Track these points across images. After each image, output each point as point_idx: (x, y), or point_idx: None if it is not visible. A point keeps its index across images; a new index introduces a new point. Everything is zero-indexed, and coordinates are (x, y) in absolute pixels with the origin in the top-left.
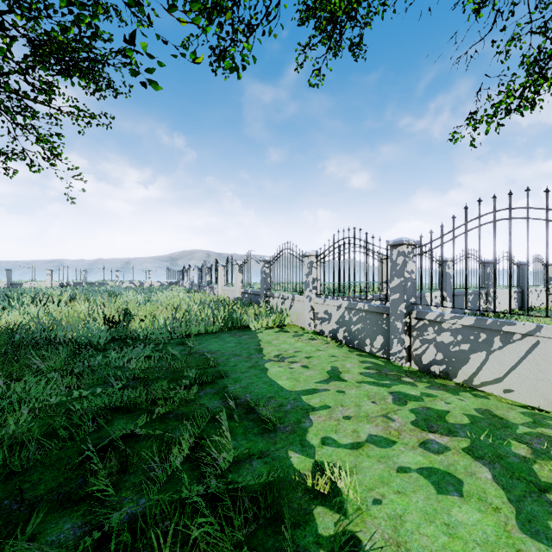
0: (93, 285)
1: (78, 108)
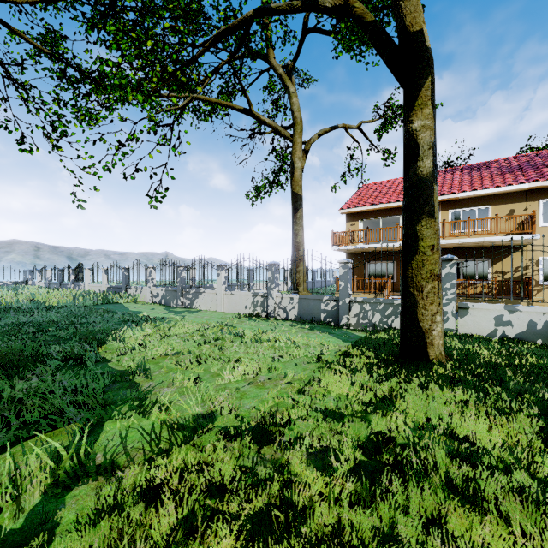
0: None
1: None
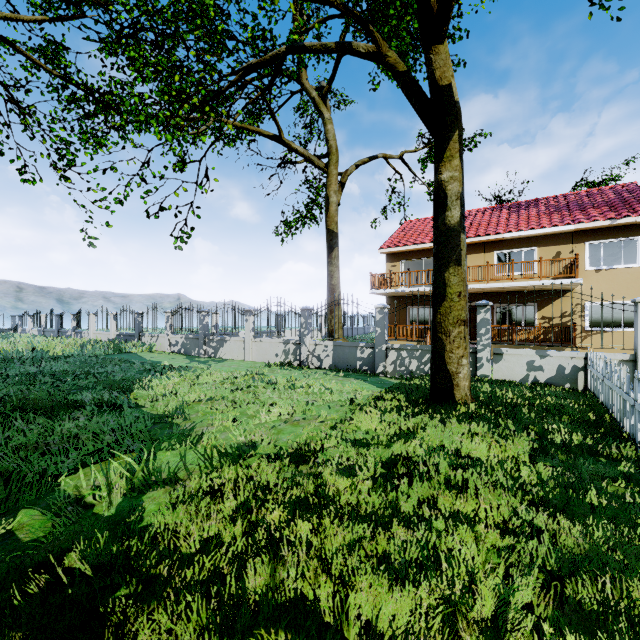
0: None
1: None
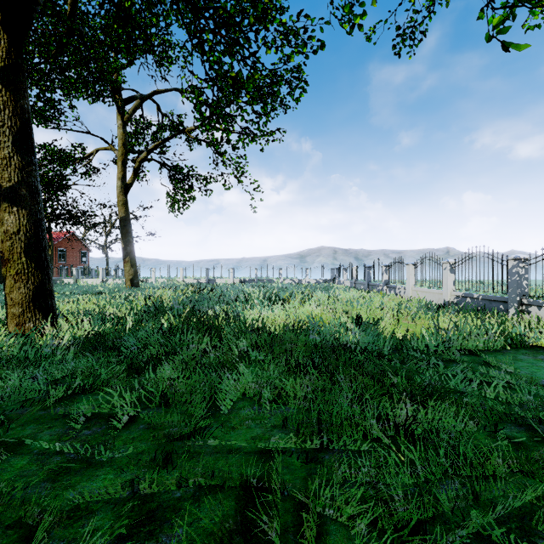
0: (262, 281)
1: (259, 129)
